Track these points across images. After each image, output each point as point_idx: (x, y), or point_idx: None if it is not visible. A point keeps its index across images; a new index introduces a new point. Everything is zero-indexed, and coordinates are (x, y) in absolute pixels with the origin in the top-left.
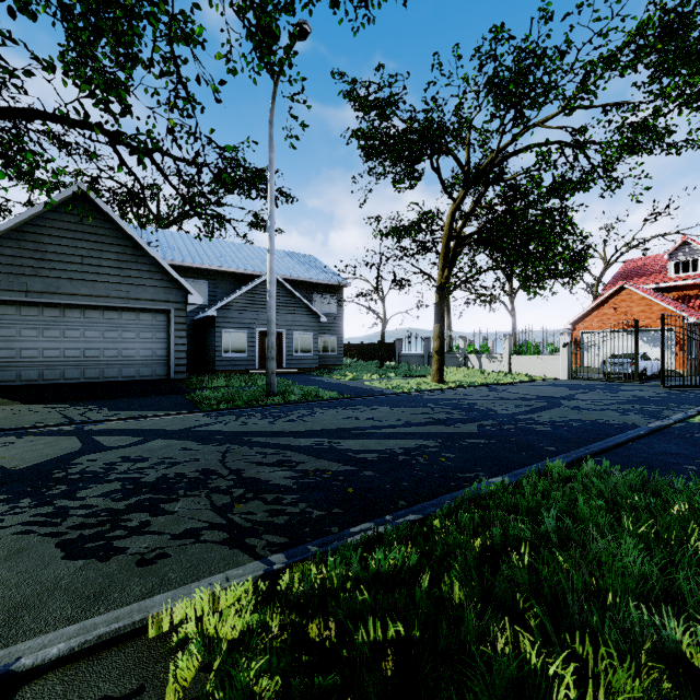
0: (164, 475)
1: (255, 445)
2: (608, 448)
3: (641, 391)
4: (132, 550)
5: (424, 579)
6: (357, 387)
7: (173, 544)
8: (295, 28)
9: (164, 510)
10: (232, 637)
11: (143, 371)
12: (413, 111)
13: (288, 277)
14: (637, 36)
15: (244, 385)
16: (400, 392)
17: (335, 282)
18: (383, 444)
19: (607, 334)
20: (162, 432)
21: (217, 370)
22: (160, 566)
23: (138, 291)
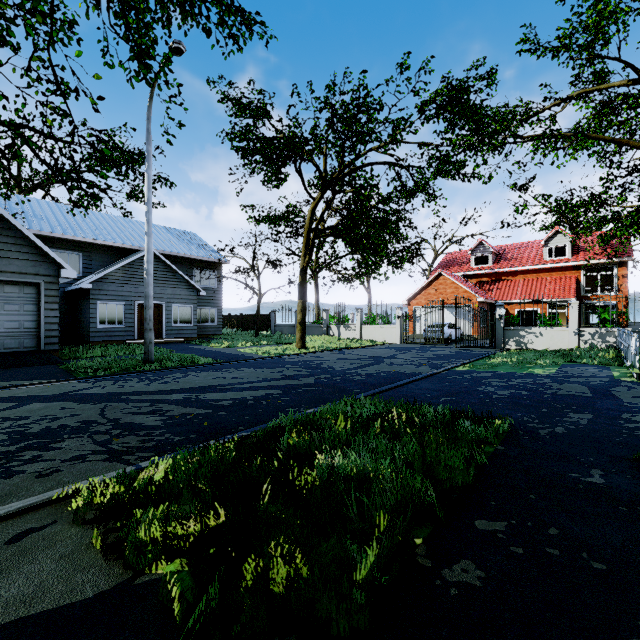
0: (48, 427)
1: (131, 401)
2: (392, 388)
3: (442, 350)
4: (31, 471)
5: (231, 452)
6: (230, 354)
7: (64, 464)
8: (170, 51)
9: (53, 447)
10: (113, 494)
11: (9, 343)
12: (281, 121)
13: (168, 252)
14: (435, 99)
15: (121, 354)
16: (267, 356)
17: (214, 259)
18: (239, 395)
19: (431, 308)
20: (38, 397)
21: (91, 341)
22: (55, 476)
23: (2, 263)
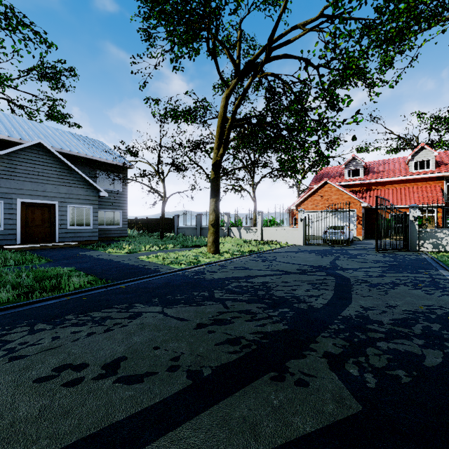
0: None
1: None
2: None
3: (367, 254)
4: None
5: None
6: (128, 265)
7: None
8: None
9: None
10: None
11: None
12: None
13: (66, 151)
14: None
15: None
16: (178, 268)
17: (119, 163)
18: None
19: (317, 213)
20: None
21: None
22: None
23: None
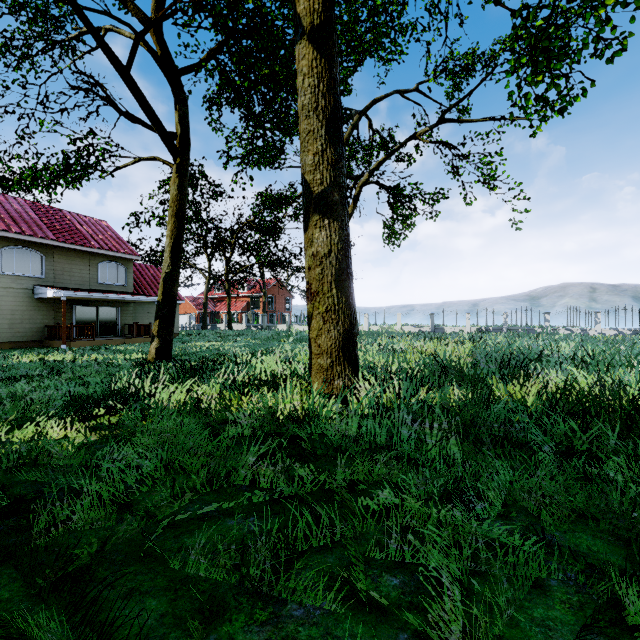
0: None
1: None
2: None
3: None
4: None
5: None
6: None
7: None
8: None
9: None
10: None
11: None
12: None
13: None
14: None
15: None
16: None
17: None
18: None
19: (182, 315)
20: None
21: None
22: None
23: None
